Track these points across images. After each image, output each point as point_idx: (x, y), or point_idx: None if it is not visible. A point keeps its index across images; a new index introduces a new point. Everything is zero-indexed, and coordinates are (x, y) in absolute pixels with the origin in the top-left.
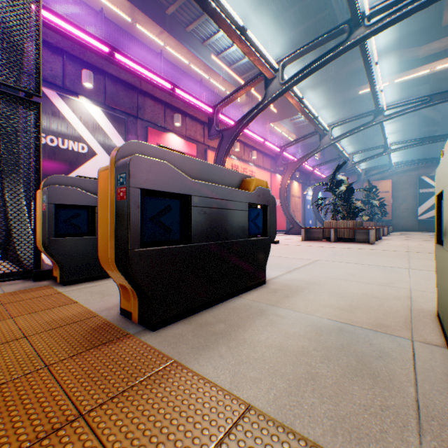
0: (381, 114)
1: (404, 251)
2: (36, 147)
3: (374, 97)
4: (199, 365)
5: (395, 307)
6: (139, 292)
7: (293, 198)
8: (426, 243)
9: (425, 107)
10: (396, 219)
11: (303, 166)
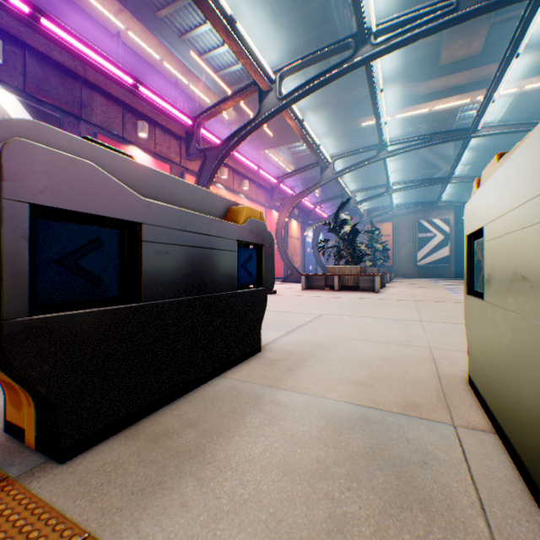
0: (385, 149)
1: (411, 300)
2: None
3: (378, 129)
4: (139, 539)
5: (421, 375)
6: (36, 395)
7: (292, 239)
8: (429, 291)
9: (427, 146)
10: (397, 265)
11: (303, 202)
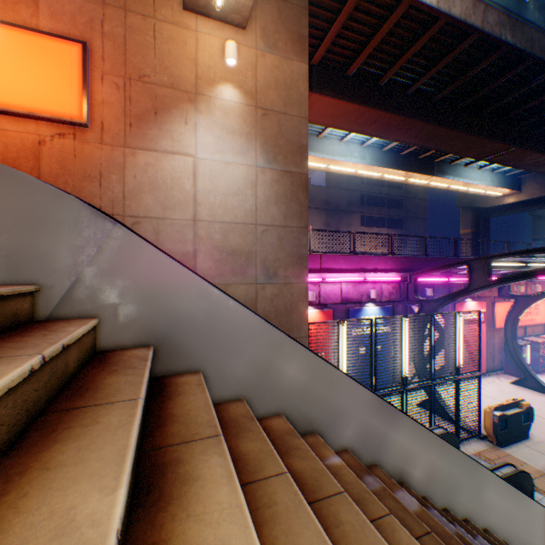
0: None
1: None
2: (478, 389)
3: None
4: None
5: None
6: None
7: None
8: None
9: None
10: None
11: None
